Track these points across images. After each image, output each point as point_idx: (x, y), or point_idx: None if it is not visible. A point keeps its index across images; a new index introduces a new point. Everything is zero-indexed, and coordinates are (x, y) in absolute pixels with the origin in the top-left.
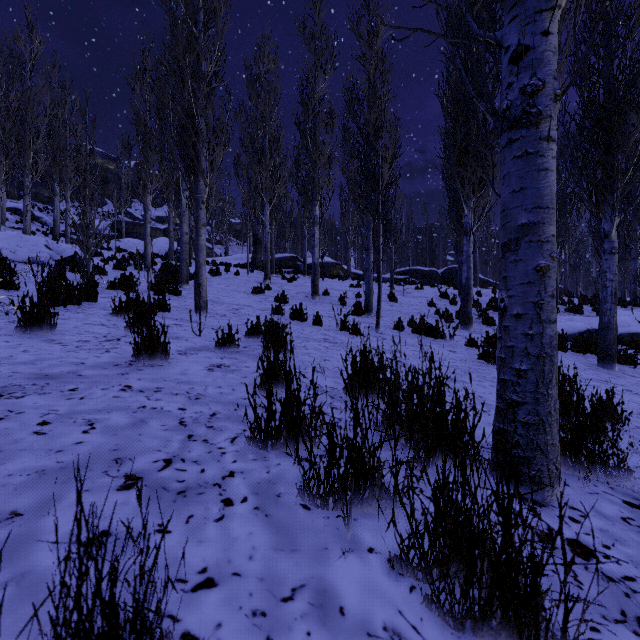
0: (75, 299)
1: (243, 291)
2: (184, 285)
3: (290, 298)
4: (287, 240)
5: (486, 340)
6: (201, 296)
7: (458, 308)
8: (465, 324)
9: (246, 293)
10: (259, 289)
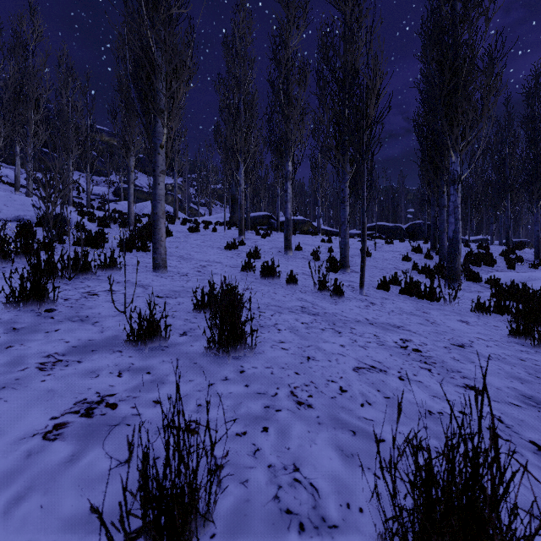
0: (1, 258)
1: (217, 246)
2: None
3: (263, 253)
4: (262, 201)
5: (496, 304)
6: (159, 253)
7: (434, 262)
8: (452, 281)
9: (220, 248)
10: (233, 244)
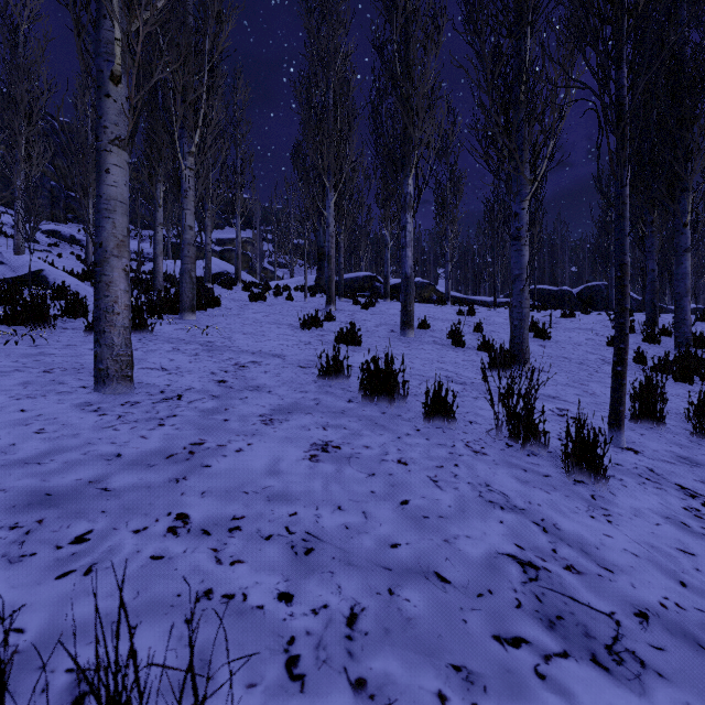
0: None
1: (288, 323)
2: (186, 314)
3: (364, 334)
4: (362, 257)
5: None
6: (106, 343)
7: (667, 349)
8: None
9: (292, 326)
10: (314, 320)
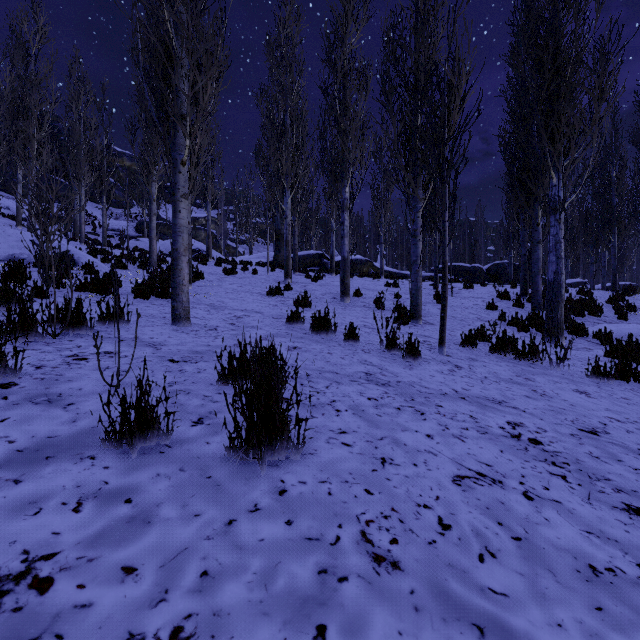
0: None
1: (258, 292)
2: None
3: (314, 300)
4: (313, 237)
5: (619, 367)
6: (180, 300)
7: (526, 311)
8: (553, 335)
9: (261, 294)
10: (277, 289)
